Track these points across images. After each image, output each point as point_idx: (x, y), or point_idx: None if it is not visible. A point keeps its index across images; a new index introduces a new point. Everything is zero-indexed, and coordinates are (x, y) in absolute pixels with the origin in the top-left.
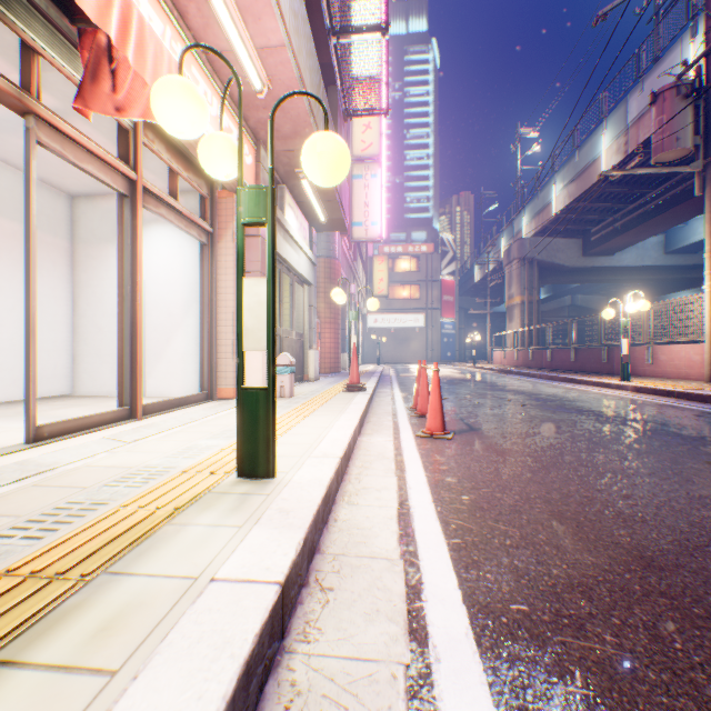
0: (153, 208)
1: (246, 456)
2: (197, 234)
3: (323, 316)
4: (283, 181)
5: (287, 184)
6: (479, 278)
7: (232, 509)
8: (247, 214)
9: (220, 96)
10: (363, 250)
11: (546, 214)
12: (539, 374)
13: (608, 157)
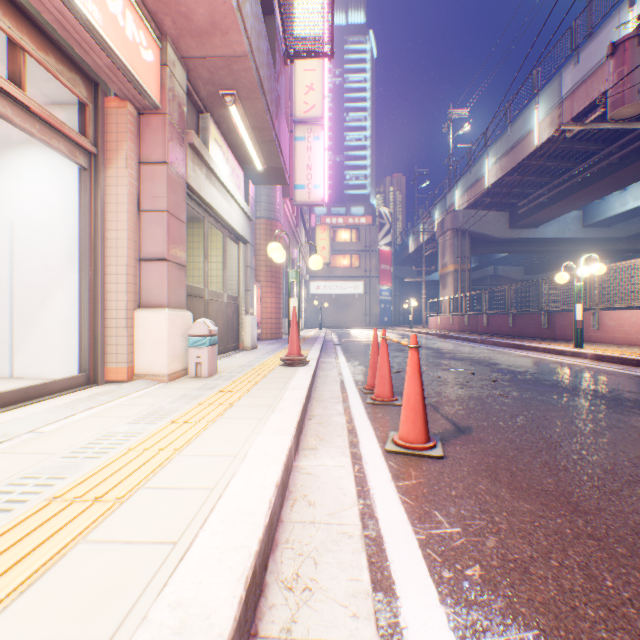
0: None
1: None
2: (65, 150)
3: (264, 279)
4: (207, 109)
5: (212, 115)
6: (413, 249)
7: None
8: None
9: None
10: (306, 219)
11: (478, 188)
12: (481, 340)
13: (541, 130)
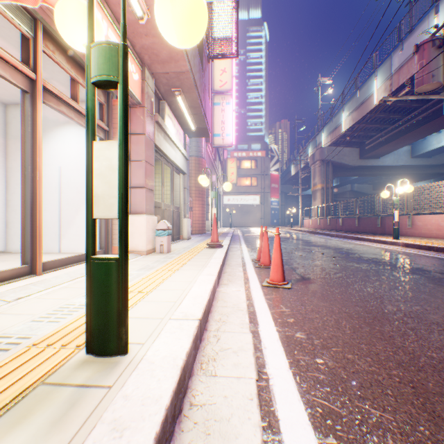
0: (54, 105)
1: (95, 331)
2: None
3: (194, 195)
4: (164, 98)
5: (166, 101)
6: (294, 173)
7: (51, 424)
8: (96, 72)
9: (110, 21)
10: (221, 154)
11: (337, 132)
12: (336, 234)
13: (378, 94)
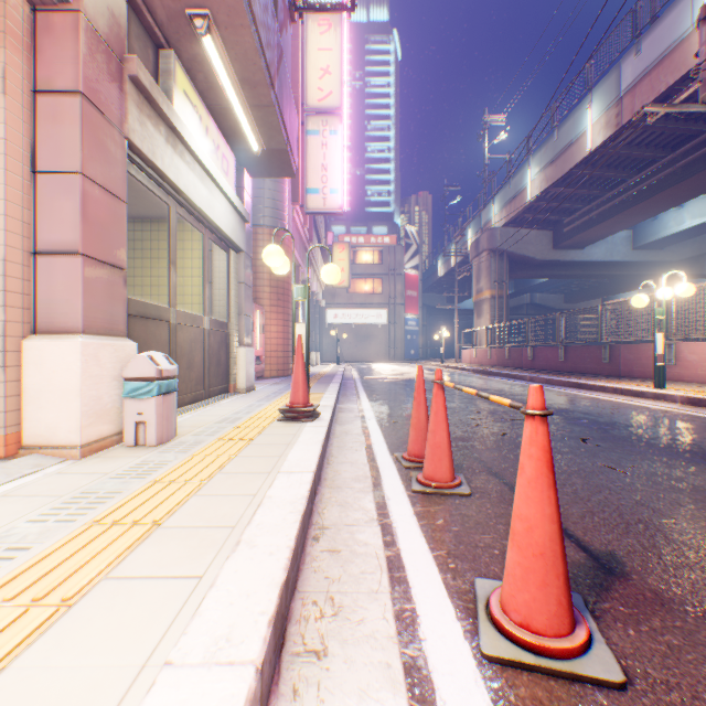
0: None
1: None
2: None
3: (268, 303)
4: (171, 44)
5: (180, 55)
6: (443, 273)
7: None
8: None
9: None
10: (322, 235)
11: (519, 202)
12: (530, 377)
13: (595, 132)
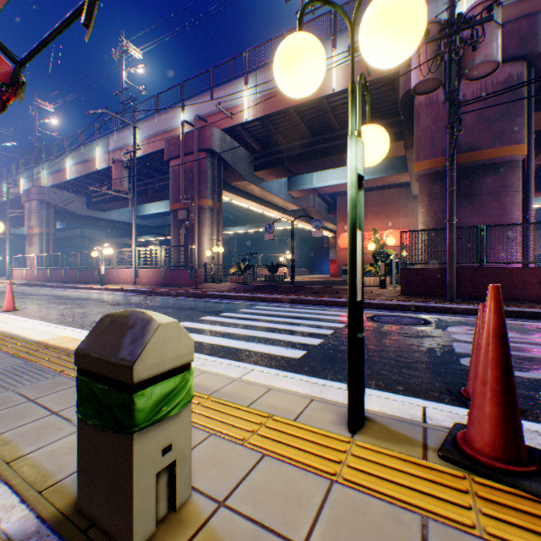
0: None
1: None
2: None
3: None
4: None
5: None
6: None
7: None
8: None
9: None
10: None
11: (63, 176)
12: (58, 285)
13: (101, 162)
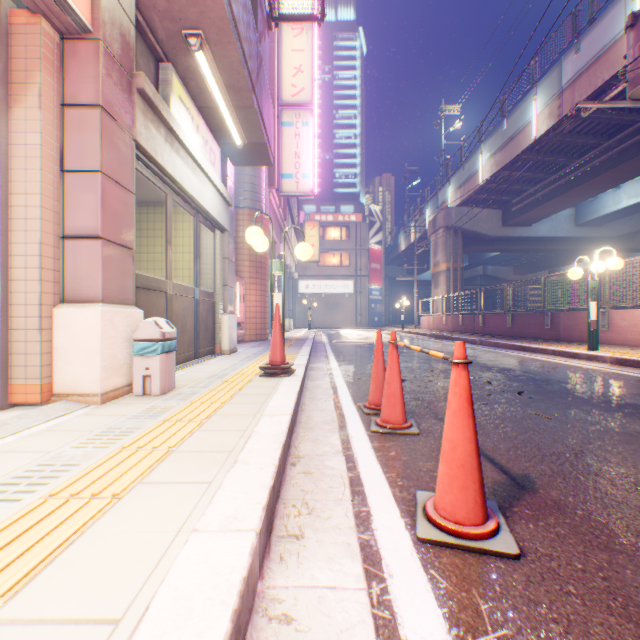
0: None
1: None
2: None
3: (248, 275)
4: (169, 58)
5: (176, 66)
6: (404, 247)
7: None
8: None
9: None
10: (295, 214)
11: (472, 184)
12: (480, 341)
13: (539, 122)
